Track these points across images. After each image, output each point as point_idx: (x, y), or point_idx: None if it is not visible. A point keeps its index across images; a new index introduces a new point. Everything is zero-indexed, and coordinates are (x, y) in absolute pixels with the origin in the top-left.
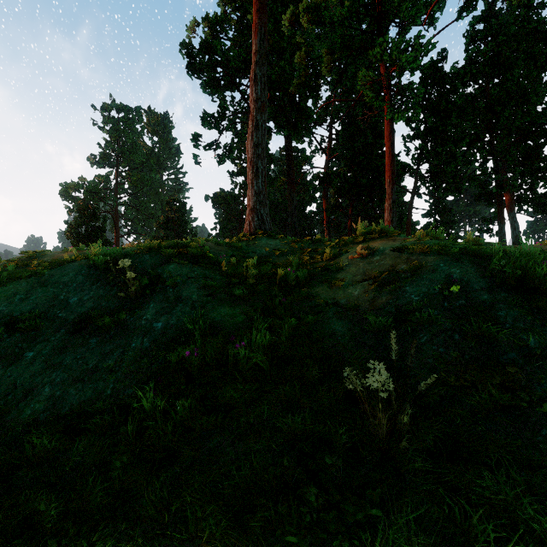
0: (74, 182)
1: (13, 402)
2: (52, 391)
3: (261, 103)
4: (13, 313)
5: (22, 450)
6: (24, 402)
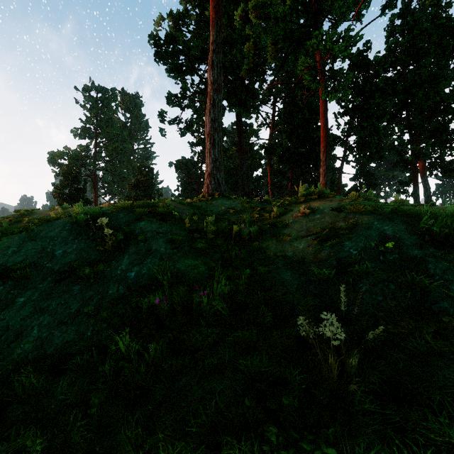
0: (60, 151)
1: (5, 343)
2: (40, 332)
3: (218, 85)
4: (6, 263)
5: (13, 386)
6: (15, 342)
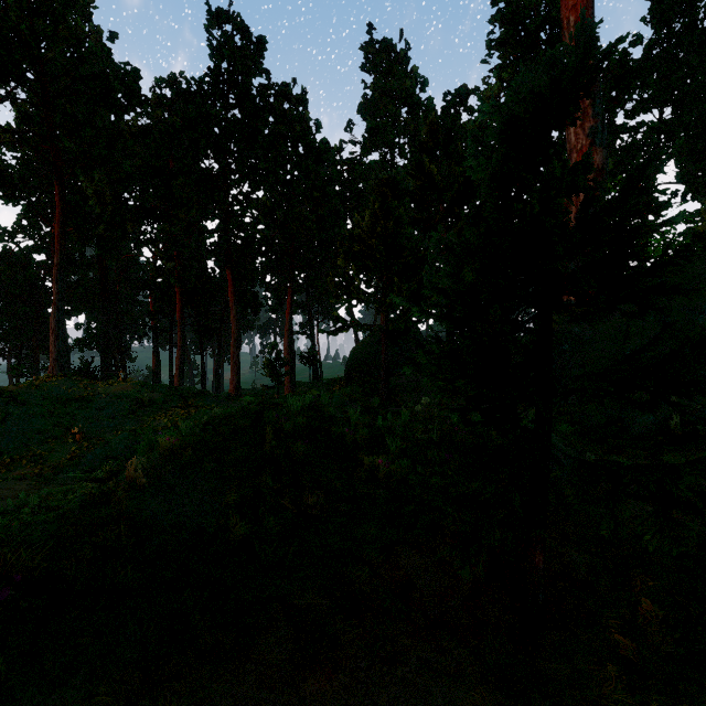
0: None
1: None
2: None
3: (62, 295)
4: None
5: None
6: None
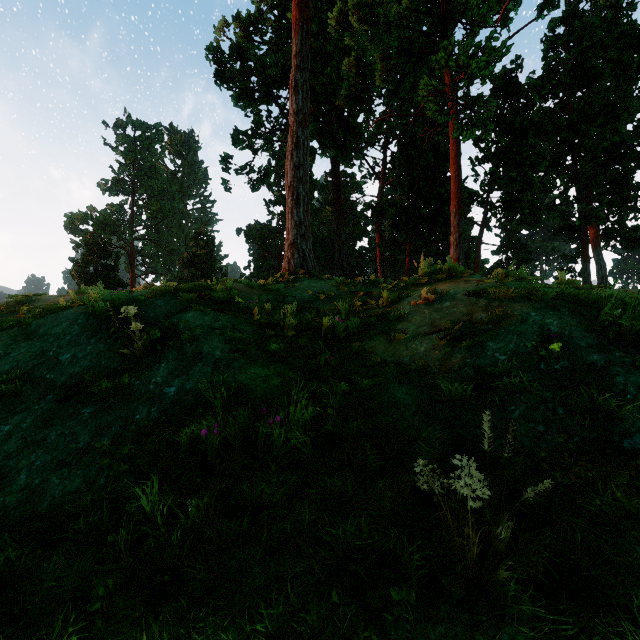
0: (82, 212)
1: None
2: (29, 478)
3: (303, 116)
4: None
5: None
6: None
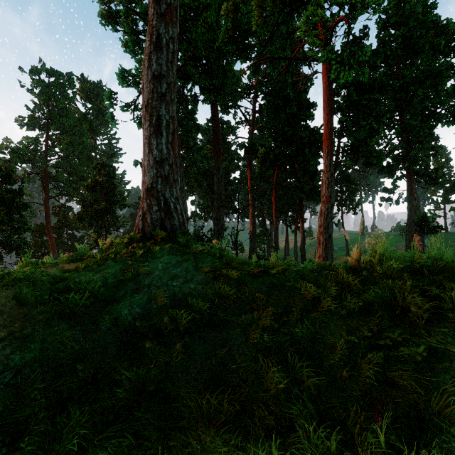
0: None
1: None
2: None
3: (167, 7)
4: None
5: None
6: None
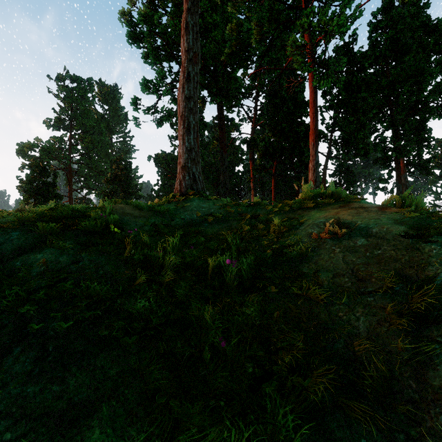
0: (30, 142)
1: None
2: None
3: (193, 54)
4: None
5: None
6: None
